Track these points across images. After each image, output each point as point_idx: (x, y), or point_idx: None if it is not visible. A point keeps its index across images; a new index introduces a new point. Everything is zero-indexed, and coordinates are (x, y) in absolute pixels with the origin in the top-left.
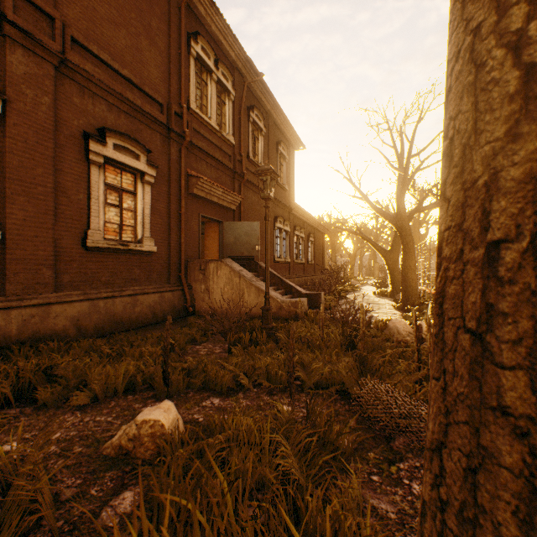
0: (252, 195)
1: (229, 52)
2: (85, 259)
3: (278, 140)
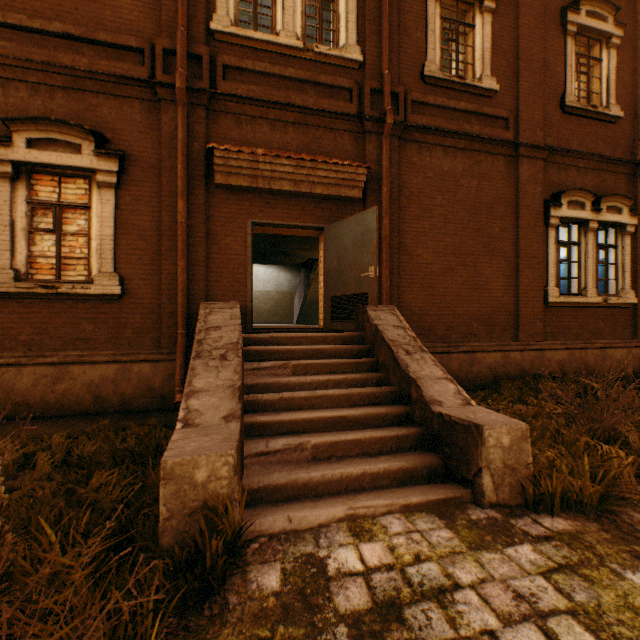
0: (445, 158)
1: None
2: None
3: (569, 3)
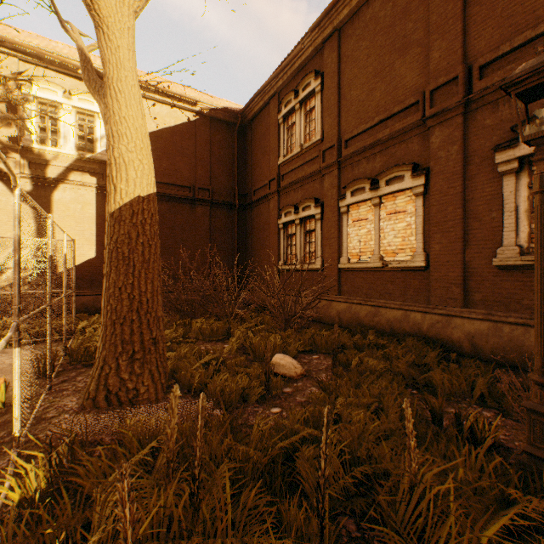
0: None
1: None
2: (498, 279)
3: None
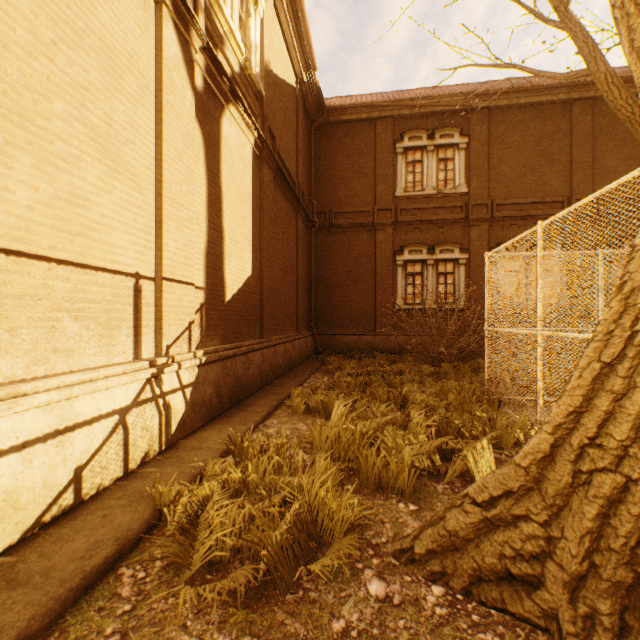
0: None
1: None
2: None
3: None
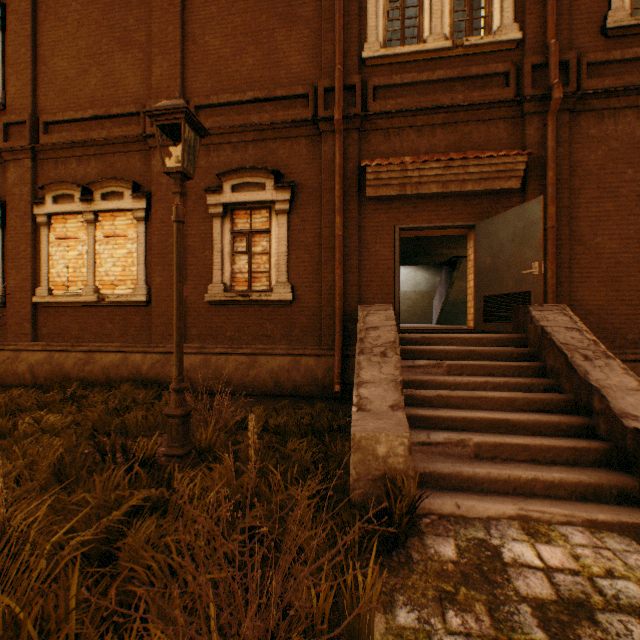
0: (638, 121)
1: None
2: (211, 313)
3: None
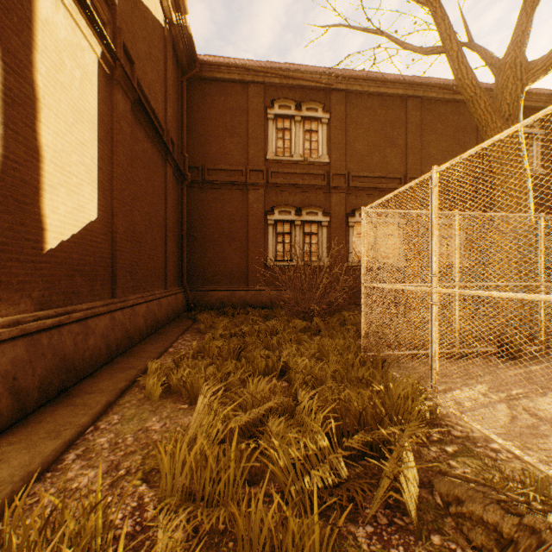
0: None
1: (534, 106)
2: None
3: None
